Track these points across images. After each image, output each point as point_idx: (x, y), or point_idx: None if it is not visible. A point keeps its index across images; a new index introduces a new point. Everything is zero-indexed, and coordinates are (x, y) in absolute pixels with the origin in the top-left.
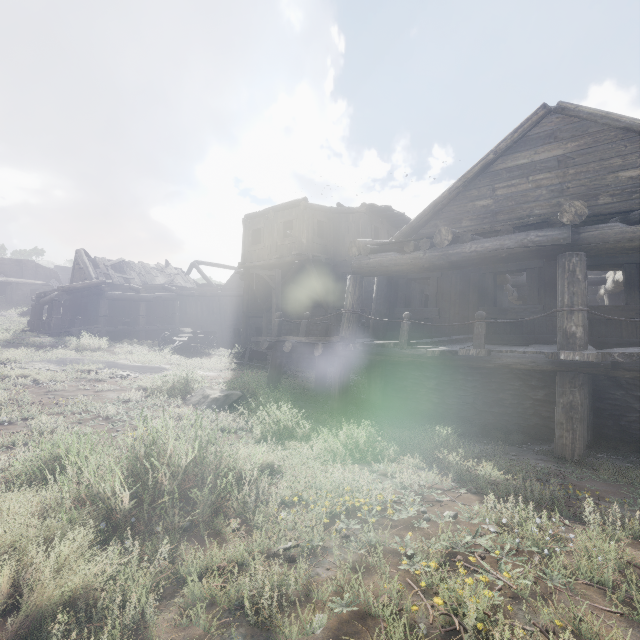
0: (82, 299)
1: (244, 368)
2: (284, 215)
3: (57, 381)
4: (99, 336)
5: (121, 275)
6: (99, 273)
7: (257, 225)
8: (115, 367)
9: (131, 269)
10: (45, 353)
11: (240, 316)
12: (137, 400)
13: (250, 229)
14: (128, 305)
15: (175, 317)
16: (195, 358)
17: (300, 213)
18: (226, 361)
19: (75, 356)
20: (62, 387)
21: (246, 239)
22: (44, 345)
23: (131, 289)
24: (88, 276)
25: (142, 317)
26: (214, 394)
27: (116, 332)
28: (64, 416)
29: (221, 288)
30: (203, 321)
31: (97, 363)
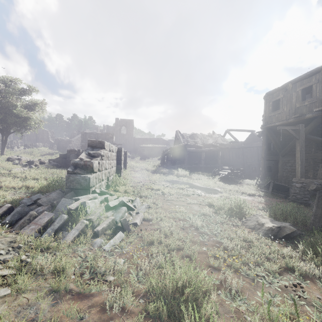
0: (178, 152)
1: (270, 196)
2: (302, 83)
3: (170, 194)
4: (184, 169)
5: (193, 140)
6: (184, 140)
7: (276, 97)
8: (193, 187)
9: (197, 137)
10: (165, 177)
11: (256, 159)
12: (210, 214)
13: (270, 101)
14: (196, 154)
15: (218, 160)
16: (232, 184)
17: (321, 77)
18: (253, 189)
19: (176, 179)
20: (172, 198)
21: (266, 109)
22: (165, 173)
23: (197, 146)
24: (180, 142)
25: (202, 160)
26: (266, 223)
27: (191, 167)
28: (175, 221)
29: (243, 143)
30: (233, 162)
31: (185, 184)
